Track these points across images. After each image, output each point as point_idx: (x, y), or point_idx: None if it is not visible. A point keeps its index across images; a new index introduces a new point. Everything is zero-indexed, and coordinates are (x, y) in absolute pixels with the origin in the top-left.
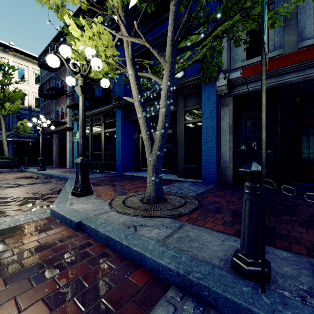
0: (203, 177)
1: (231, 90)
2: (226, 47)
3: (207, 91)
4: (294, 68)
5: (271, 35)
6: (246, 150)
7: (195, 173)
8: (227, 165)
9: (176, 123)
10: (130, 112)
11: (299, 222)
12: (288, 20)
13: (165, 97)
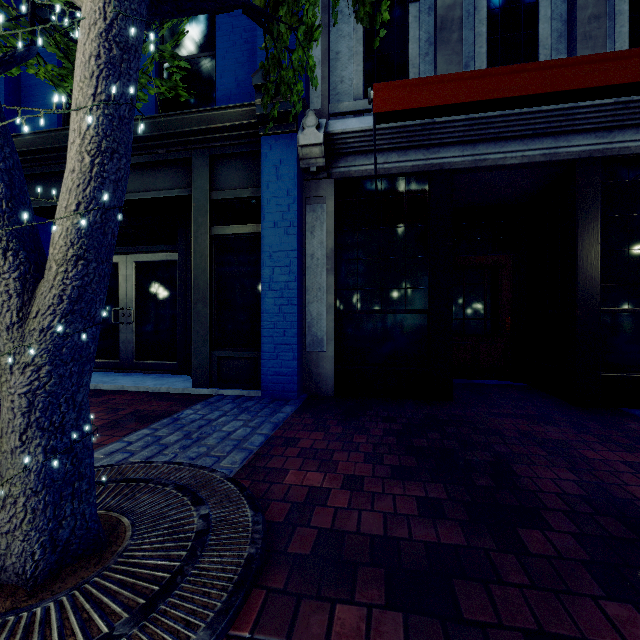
0: (265, 384)
1: (333, 162)
2: (321, 53)
3: (275, 153)
4: (458, 137)
5: (412, 55)
6: (364, 313)
7: (243, 374)
8: (323, 348)
9: (190, 235)
10: (31, 182)
11: (567, 549)
12: (446, 29)
13: (97, 62)
